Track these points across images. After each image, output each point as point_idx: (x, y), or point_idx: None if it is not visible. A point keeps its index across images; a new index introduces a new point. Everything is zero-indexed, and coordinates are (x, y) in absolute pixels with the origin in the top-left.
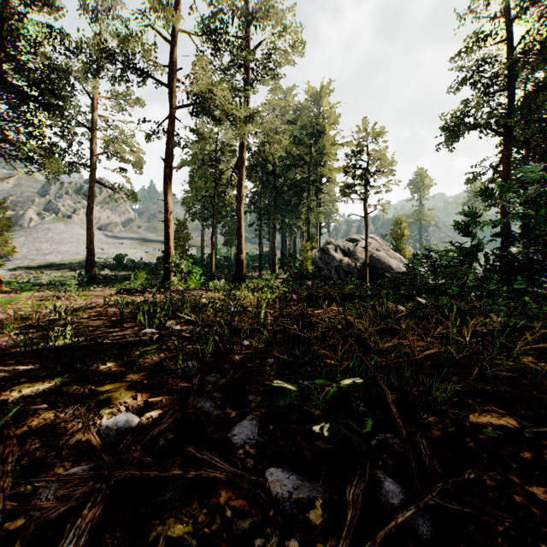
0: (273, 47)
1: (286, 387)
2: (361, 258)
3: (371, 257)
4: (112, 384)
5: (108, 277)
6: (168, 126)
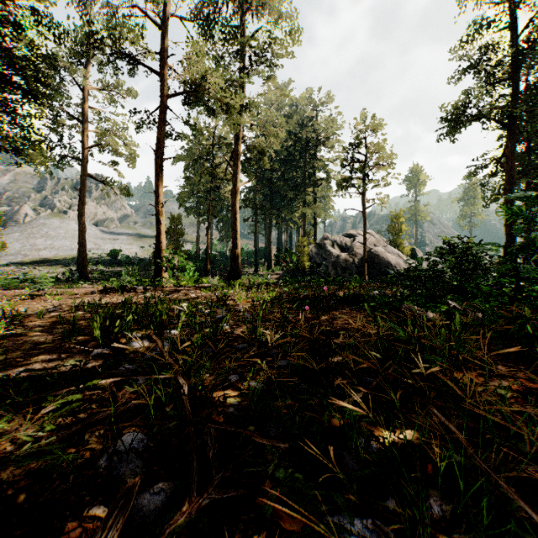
0: (269, 36)
1: None
2: (358, 254)
3: (369, 253)
4: None
5: (101, 273)
6: (160, 115)
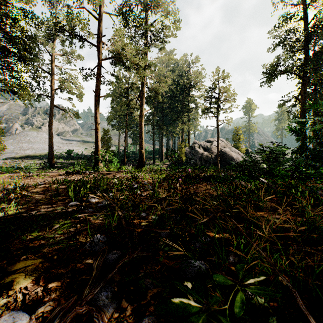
0: (161, 24)
1: (190, 304)
2: (214, 152)
3: (220, 152)
4: (24, 261)
5: (62, 163)
6: (97, 71)
